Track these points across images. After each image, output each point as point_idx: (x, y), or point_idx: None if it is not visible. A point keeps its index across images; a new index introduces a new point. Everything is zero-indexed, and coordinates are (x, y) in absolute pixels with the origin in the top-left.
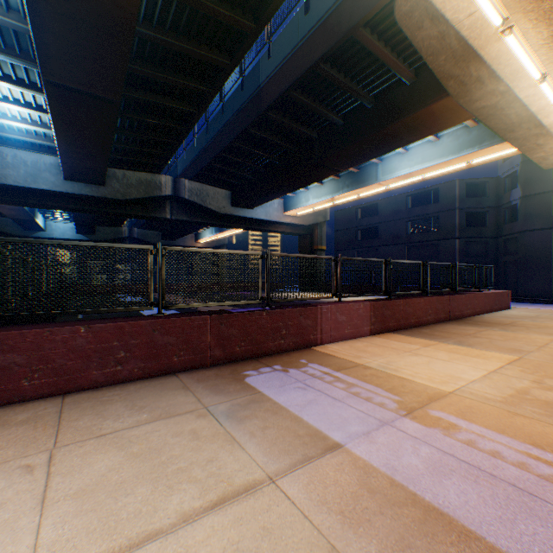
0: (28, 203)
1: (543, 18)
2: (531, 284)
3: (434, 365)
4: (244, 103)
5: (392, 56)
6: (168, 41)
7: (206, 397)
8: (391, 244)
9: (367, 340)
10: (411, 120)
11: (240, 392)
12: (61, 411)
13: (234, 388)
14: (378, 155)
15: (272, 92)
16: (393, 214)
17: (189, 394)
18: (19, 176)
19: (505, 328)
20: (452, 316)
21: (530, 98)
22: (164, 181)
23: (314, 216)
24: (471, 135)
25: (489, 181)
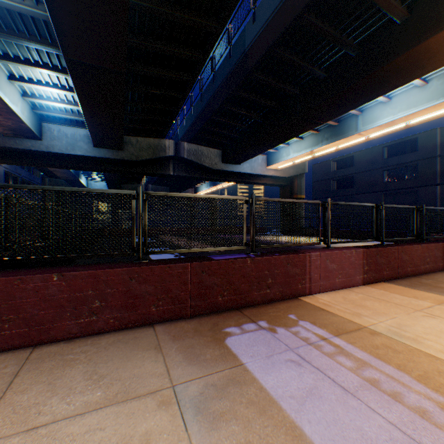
0: (69, 166)
1: None
2: None
3: None
4: (232, 68)
5: None
6: (162, 11)
7: (177, 368)
8: (367, 192)
9: (361, 290)
10: (402, 60)
11: (218, 363)
12: (17, 374)
13: (211, 354)
14: (360, 103)
15: (256, 53)
16: (369, 165)
17: (159, 359)
18: (62, 146)
19: None
20: None
21: None
22: (168, 145)
23: (294, 169)
24: None
25: None
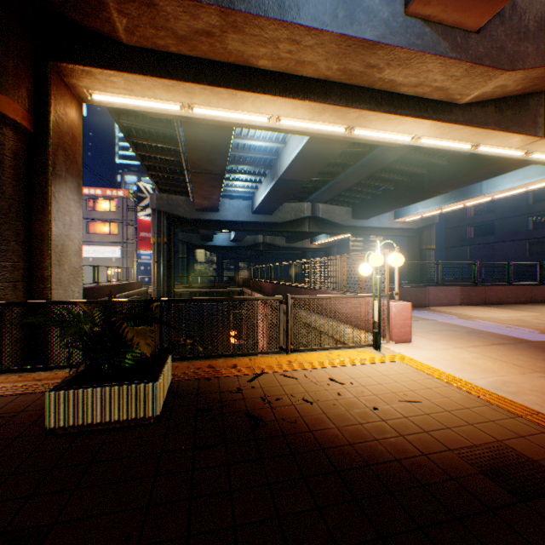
0: (231, 229)
1: None
2: None
3: (487, 313)
4: (371, 157)
5: None
6: None
7: None
8: (509, 240)
9: (456, 307)
10: (499, 165)
11: None
12: None
13: None
14: (476, 182)
15: (392, 154)
16: (511, 211)
17: None
18: (231, 215)
19: None
20: (533, 301)
21: None
22: (306, 207)
23: (422, 220)
24: None
25: None
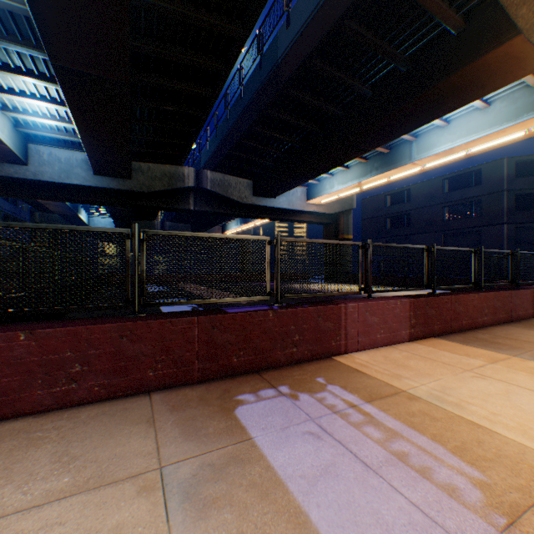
0: (63, 198)
1: None
2: None
3: (518, 398)
4: (263, 82)
5: None
6: (173, 10)
7: (170, 445)
8: (425, 232)
9: (406, 347)
10: (458, 78)
11: (221, 437)
12: None
13: (215, 427)
14: (413, 127)
15: (291, 65)
16: (427, 200)
17: (149, 435)
18: (54, 173)
19: None
20: (514, 316)
21: None
22: (187, 173)
23: (340, 204)
24: (533, 95)
25: None
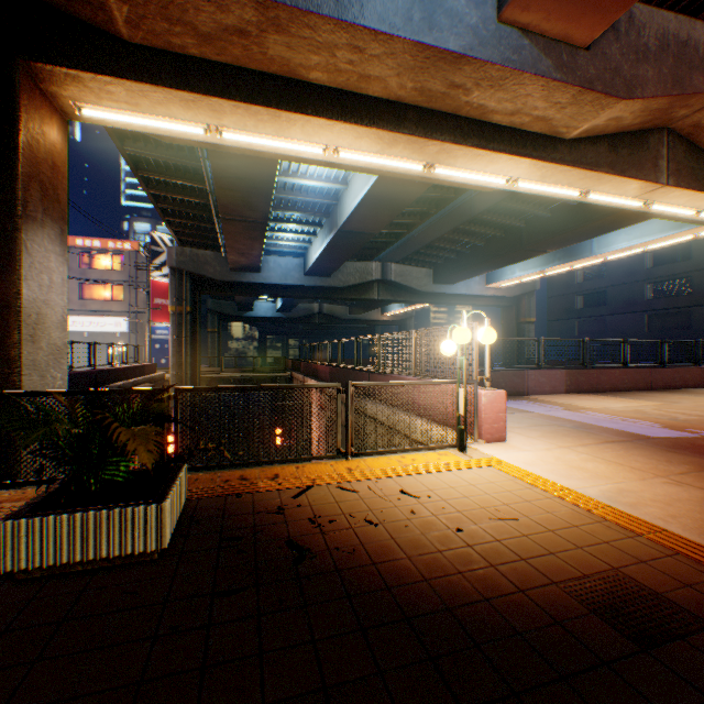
0: (277, 295)
1: (671, 198)
2: None
3: (598, 403)
4: (456, 205)
5: None
6: None
7: None
8: (624, 312)
9: (561, 395)
10: (613, 218)
11: None
12: None
13: None
14: (586, 239)
15: (483, 202)
16: (626, 276)
17: None
18: (277, 277)
19: (695, 395)
20: (653, 387)
21: (700, 218)
22: (374, 268)
23: (521, 286)
24: None
25: None
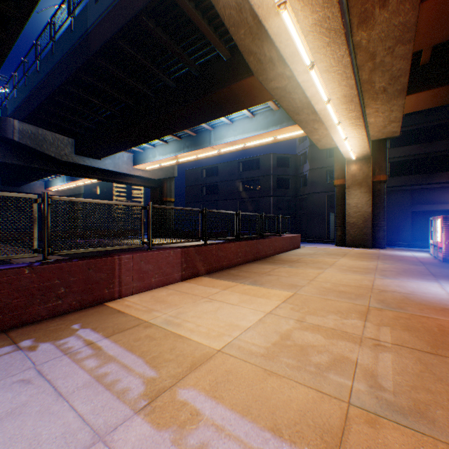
0: None
1: (308, 2)
2: (315, 230)
3: (221, 311)
4: (74, 45)
5: (210, 29)
6: None
7: None
8: (228, 199)
9: (176, 286)
10: (229, 92)
11: None
12: None
13: None
14: (207, 120)
15: (100, 38)
16: (229, 176)
17: None
18: None
19: (293, 265)
20: (259, 257)
21: (305, 84)
22: None
23: (164, 172)
24: (275, 116)
25: (291, 156)
